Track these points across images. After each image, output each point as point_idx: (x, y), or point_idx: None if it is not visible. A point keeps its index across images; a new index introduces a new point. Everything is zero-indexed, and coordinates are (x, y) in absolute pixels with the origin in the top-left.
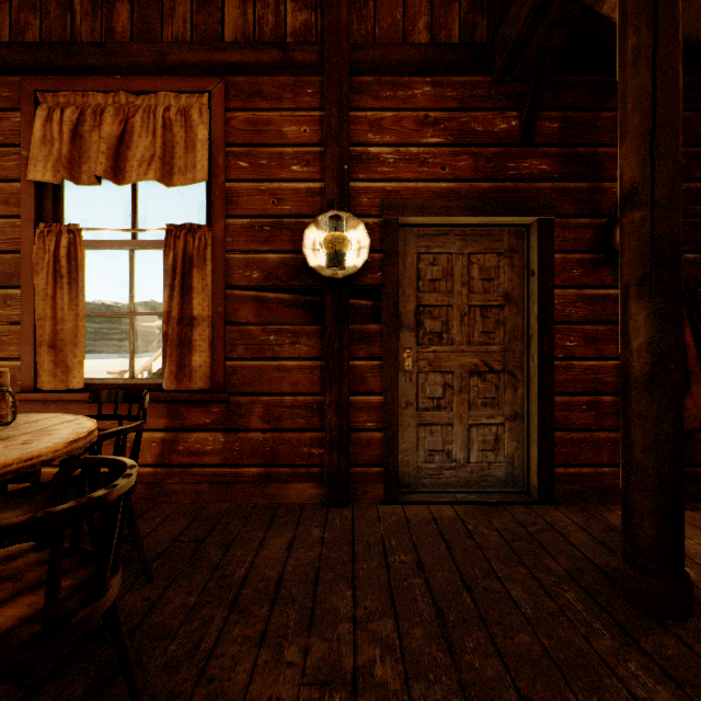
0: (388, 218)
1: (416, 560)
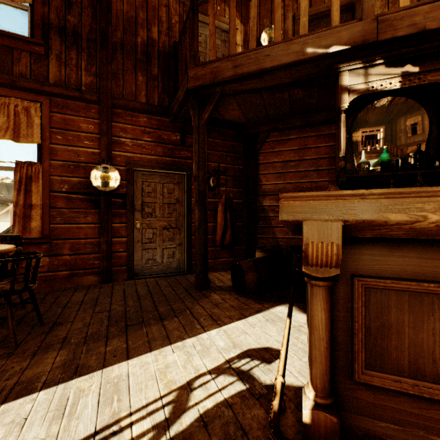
0: (129, 168)
1: (136, 290)
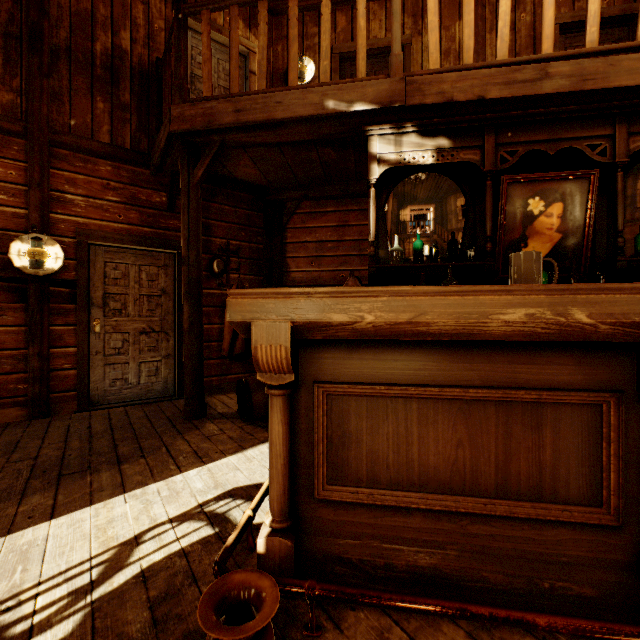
0: (80, 240)
1: (88, 426)
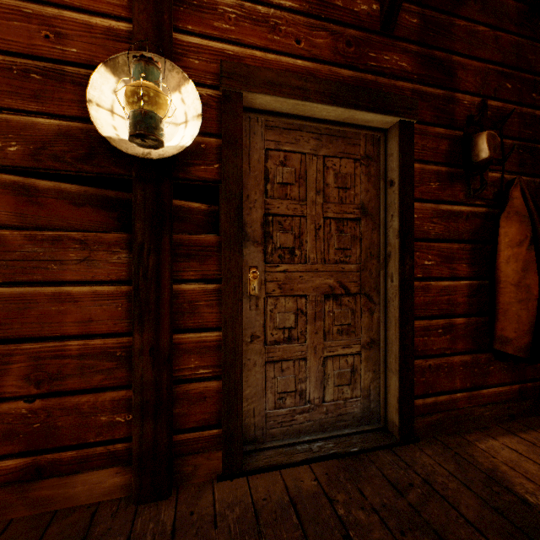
0: (228, 90)
1: None
